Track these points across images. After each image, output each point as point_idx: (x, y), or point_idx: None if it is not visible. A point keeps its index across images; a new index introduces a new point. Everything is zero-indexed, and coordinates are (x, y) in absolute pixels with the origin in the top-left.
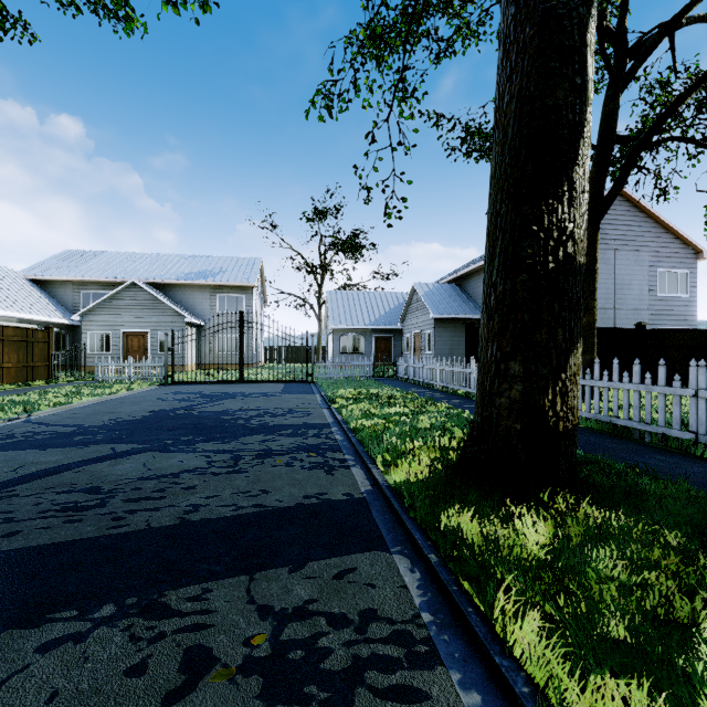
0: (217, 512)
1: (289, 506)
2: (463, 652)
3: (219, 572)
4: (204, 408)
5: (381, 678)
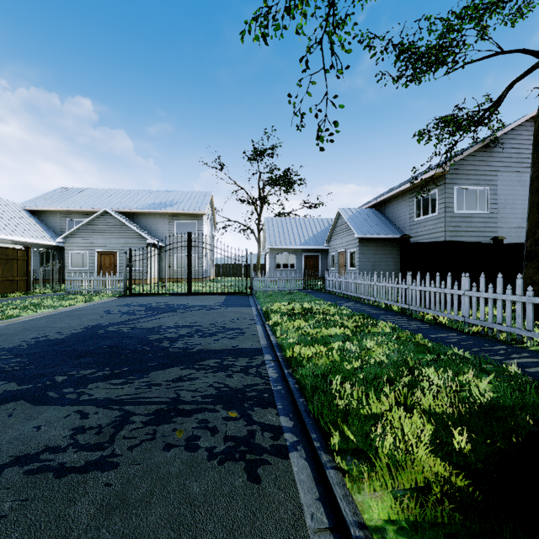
0: None
1: None
2: None
3: None
4: (139, 323)
5: None
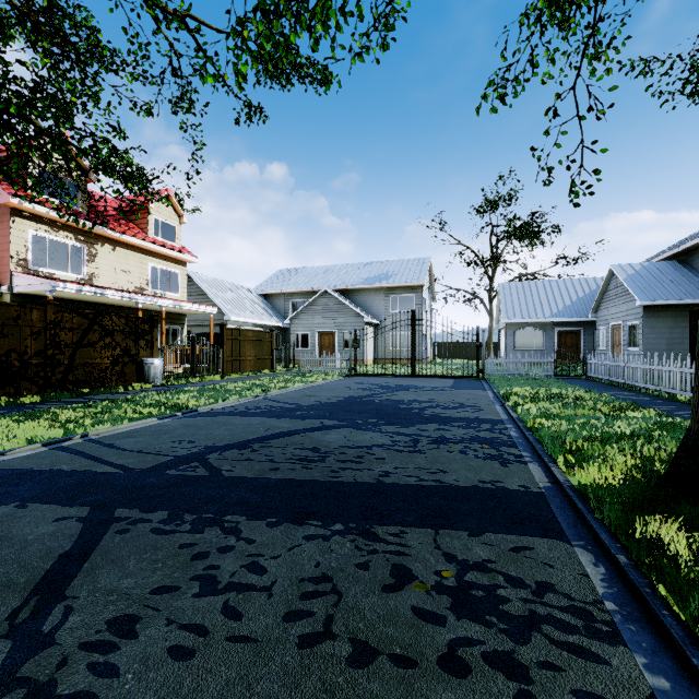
0: (403, 479)
1: (466, 486)
2: (652, 645)
3: (410, 522)
4: (383, 397)
5: (557, 634)
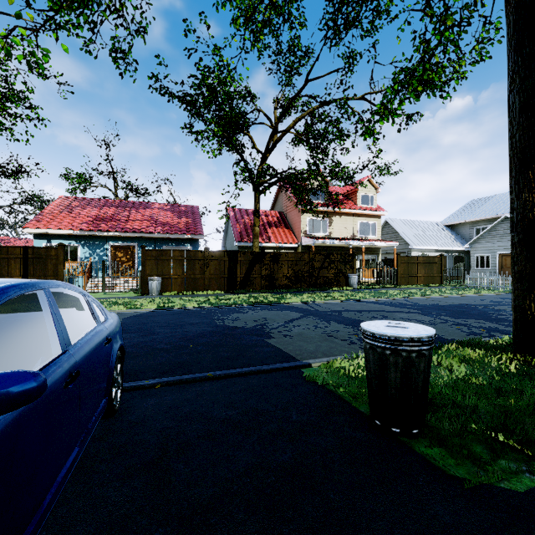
0: None
1: None
2: None
3: None
4: (493, 307)
5: None
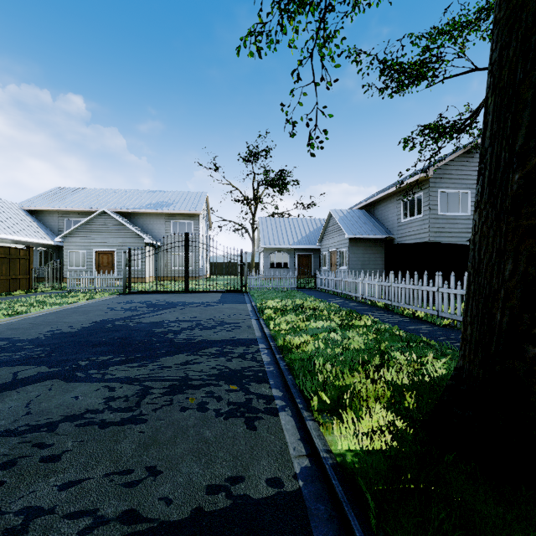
0: (54, 535)
1: (179, 520)
2: None
3: None
4: (143, 318)
5: None
